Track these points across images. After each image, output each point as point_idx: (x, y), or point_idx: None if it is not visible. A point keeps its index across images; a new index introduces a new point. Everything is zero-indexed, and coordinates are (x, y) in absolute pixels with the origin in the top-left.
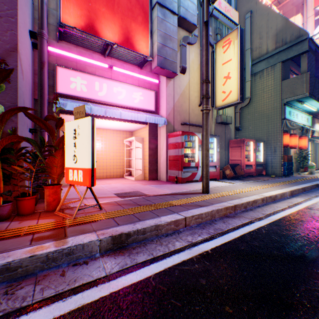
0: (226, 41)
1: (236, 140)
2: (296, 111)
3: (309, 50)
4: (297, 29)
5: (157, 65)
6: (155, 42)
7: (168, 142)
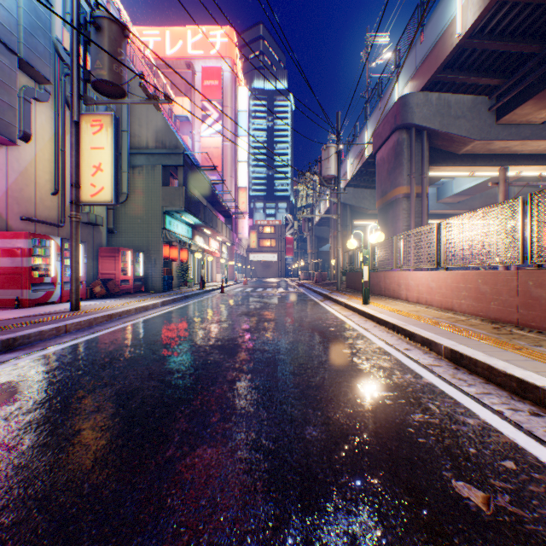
0: (98, 121)
1: (110, 248)
2: (177, 221)
3: (187, 164)
4: (177, 139)
5: None
6: None
7: None
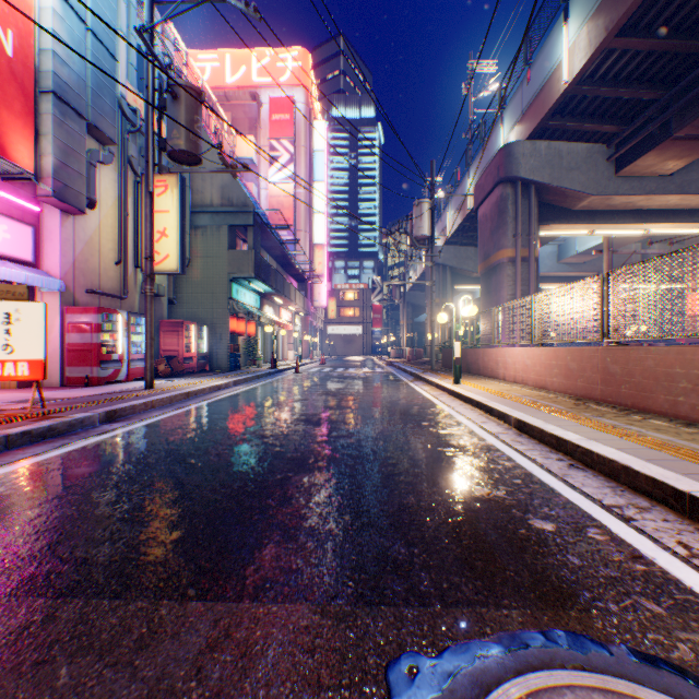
0: (162, 181)
1: (173, 321)
2: (245, 289)
3: (257, 223)
4: (245, 195)
5: (55, 194)
6: (50, 155)
7: (66, 321)
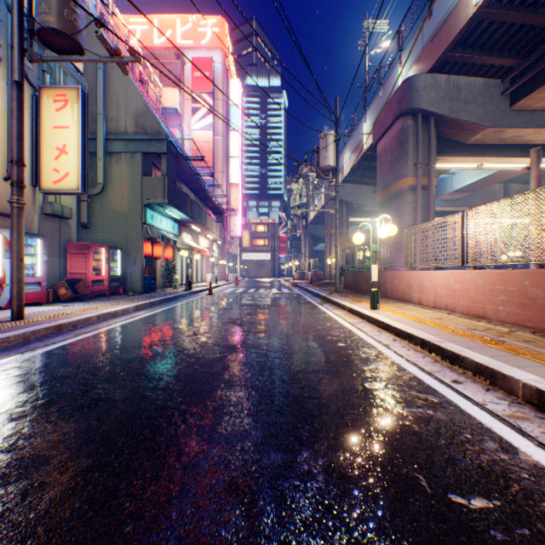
0: (62, 95)
1: (80, 244)
2: (161, 216)
3: (171, 152)
4: (159, 124)
5: None
6: None
7: None
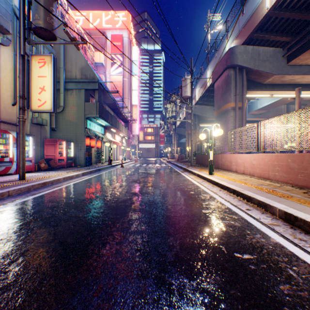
0: (42, 59)
1: (51, 139)
2: (95, 124)
3: (100, 89)
4: (94, 73)
5: None
6: None
7: None
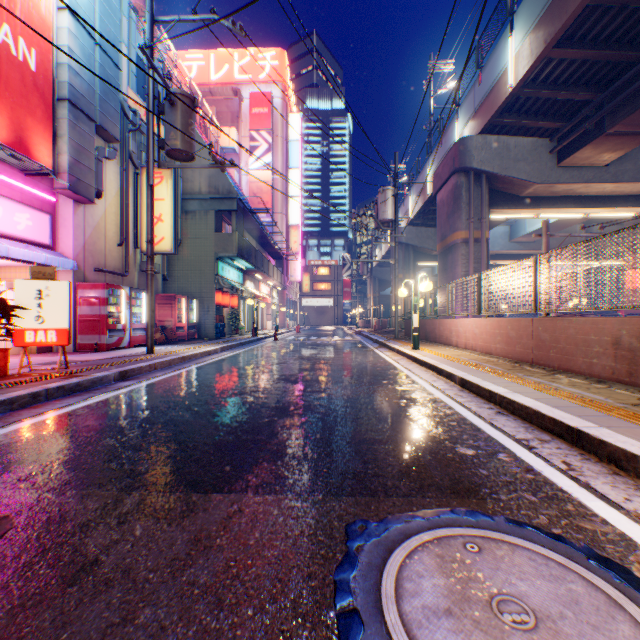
0: (158, 173)
1: (167, 295)
2: (229, 267)
3: (240, 208)
4: (230, 184)
5: (70, 187)
6: (65, 153)
7: (78, 296)
